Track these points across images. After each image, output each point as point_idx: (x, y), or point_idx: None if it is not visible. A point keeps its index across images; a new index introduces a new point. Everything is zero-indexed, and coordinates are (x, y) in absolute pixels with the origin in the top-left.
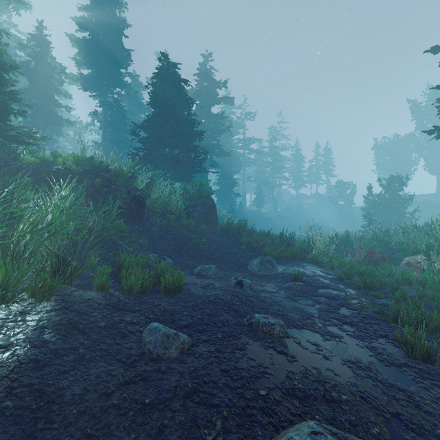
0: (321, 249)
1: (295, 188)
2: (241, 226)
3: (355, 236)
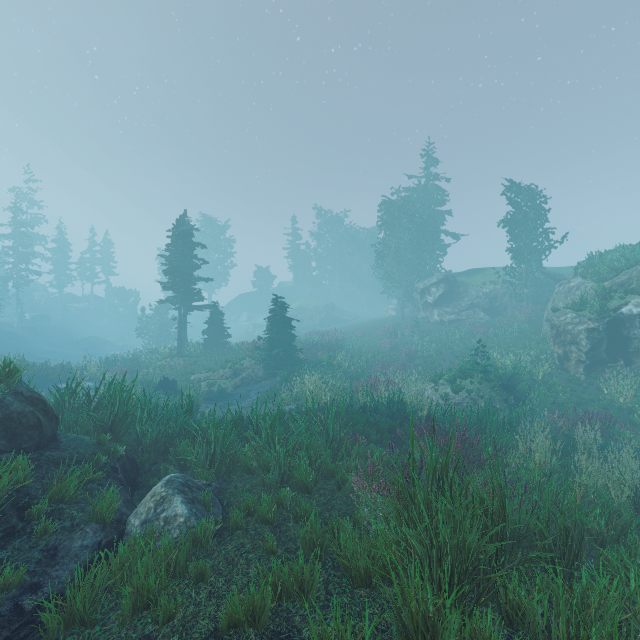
0: (93, 371)
1: (58, 286)
2: (22, 361)
3: (124, 357)
